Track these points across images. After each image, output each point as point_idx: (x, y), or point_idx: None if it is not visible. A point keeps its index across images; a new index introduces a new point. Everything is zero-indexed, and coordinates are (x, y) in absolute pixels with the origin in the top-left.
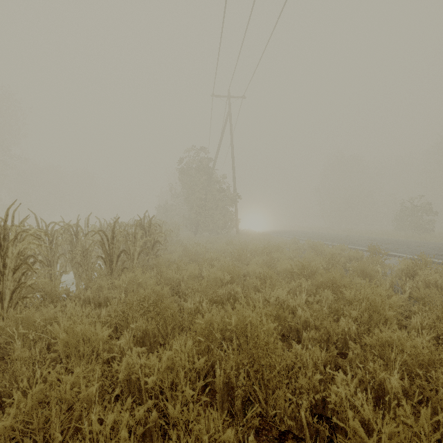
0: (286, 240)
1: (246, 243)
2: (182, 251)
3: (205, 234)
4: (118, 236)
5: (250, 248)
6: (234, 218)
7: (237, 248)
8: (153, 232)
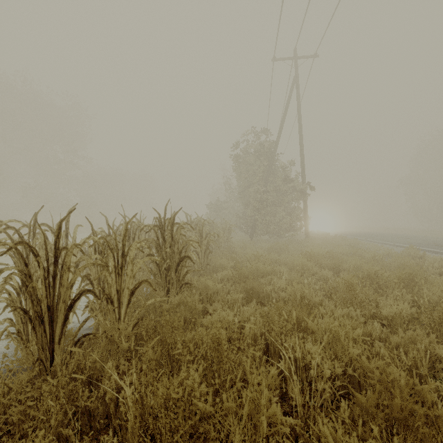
0: (385, 248)
1: (333, 255)
2: (232, 270)
3: (263, 237)
4: (68, 255)
5: (348, 266)
6: (302, 216)
7: (323, 264)
8: (178, 240)
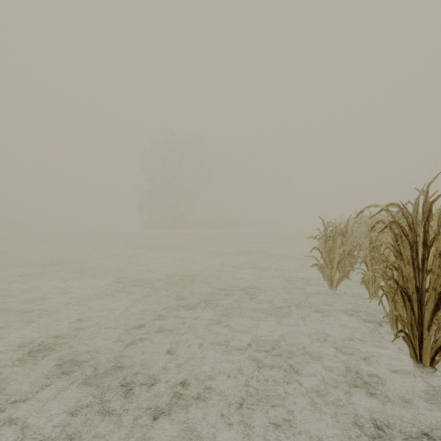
0: None
1: None
2: None
3: None
4: None
5: None
6: None
7: None
8: None
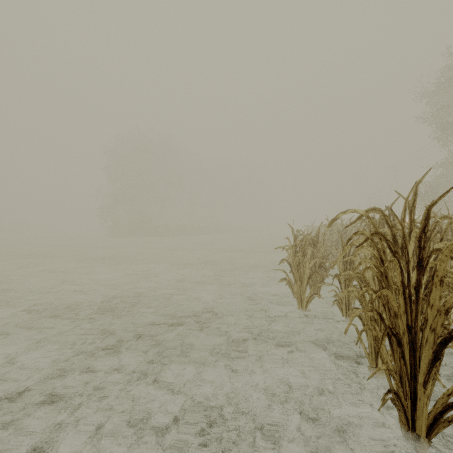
0: None
1: None
2: None
3: None
4: None
5: None
6: None
7: None
8: None
